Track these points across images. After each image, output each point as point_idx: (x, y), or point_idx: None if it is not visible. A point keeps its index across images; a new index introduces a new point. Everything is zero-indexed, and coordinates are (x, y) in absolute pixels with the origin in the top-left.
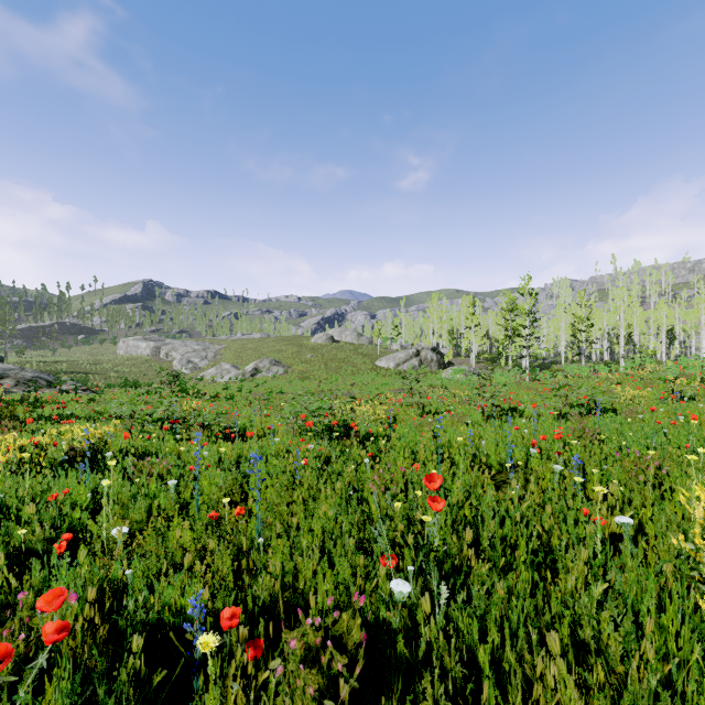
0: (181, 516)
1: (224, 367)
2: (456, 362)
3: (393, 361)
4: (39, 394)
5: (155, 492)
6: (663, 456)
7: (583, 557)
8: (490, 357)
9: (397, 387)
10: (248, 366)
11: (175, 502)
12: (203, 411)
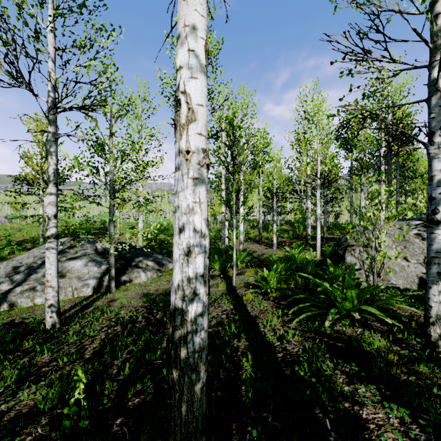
0: None
1: None
2: None
3: None
4: None
5: None
6: None
7: None
8: None
9: None
10: None
11: None
12: None
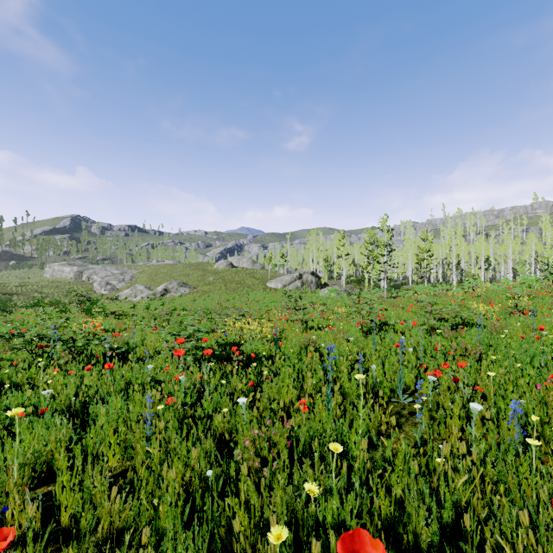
0: None
1: (138, 288)
2: (330, 284)
3: (281, 283)
4: None
5: None
6: None
7: None
8: (356, 279)
9: (283, 304)
10: (159, 287)
11: None
12: (75, 334)
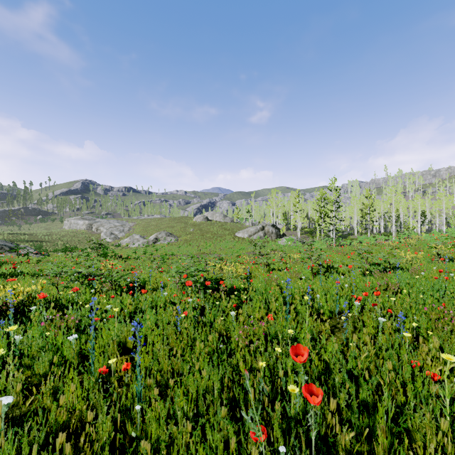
0: (76, 370)
1: (135, 237)
2: (287, 234)
3: (247, 233)
4: (2, 257)
5: (59, 346)
6: (451, 306)
7: (442, 428)
8: (309, 230)
9: (249, 250)
10: (151, 236)
11: (77, 353)
12: (112, 271)
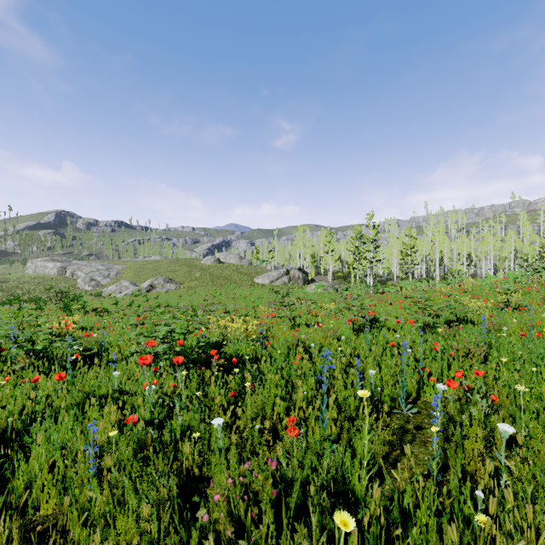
0: None
1: (123, 284)
2: (317, 280)
3: (268, 279)
4: None
5: None
6: None
7: None
8: (342, 275)
9: (271, 299)
10: (144, 283)
11: None
12: (35, 336)
